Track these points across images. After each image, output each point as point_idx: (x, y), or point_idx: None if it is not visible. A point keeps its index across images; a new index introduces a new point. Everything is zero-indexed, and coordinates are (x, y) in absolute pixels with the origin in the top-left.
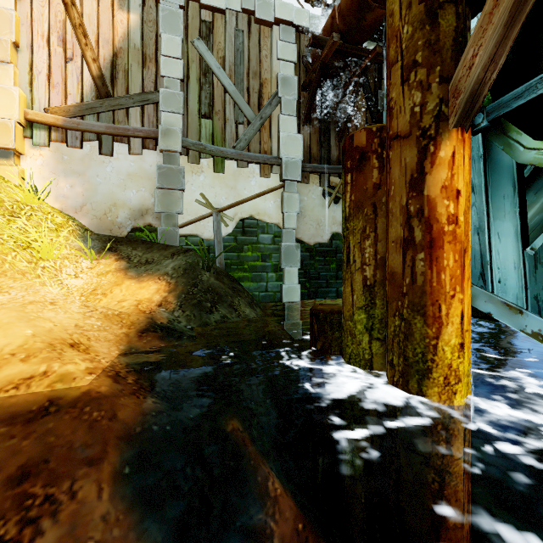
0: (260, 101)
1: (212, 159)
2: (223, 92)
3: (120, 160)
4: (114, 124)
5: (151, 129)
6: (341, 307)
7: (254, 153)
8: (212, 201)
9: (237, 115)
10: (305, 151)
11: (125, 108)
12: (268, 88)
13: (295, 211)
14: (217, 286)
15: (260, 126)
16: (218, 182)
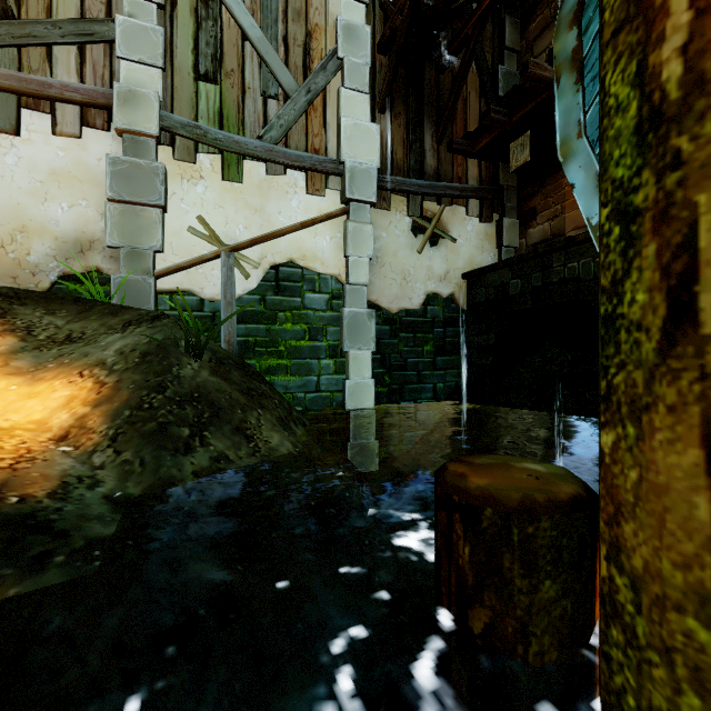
0: (306, 62)
1: (220, 156)
2: (240, 38)
3: (36, 145)
4: (22, 73)
5: (98, 88)
6: (545, 481)
7: (297, 151)
8: (220, 231)
9: (266, 82)
10: (384, 155)
11: (45, 44)
12: (321, 42)
13: (367, 255)
14: (214, 388)
15: (307, 105)
16: (231, 199)
